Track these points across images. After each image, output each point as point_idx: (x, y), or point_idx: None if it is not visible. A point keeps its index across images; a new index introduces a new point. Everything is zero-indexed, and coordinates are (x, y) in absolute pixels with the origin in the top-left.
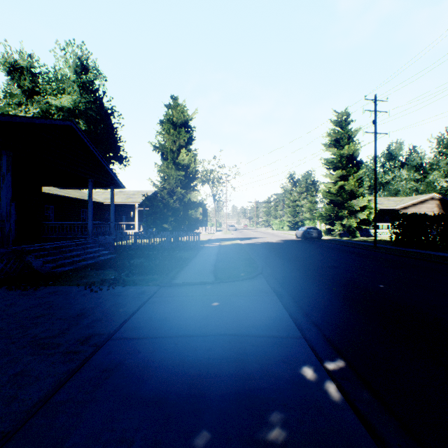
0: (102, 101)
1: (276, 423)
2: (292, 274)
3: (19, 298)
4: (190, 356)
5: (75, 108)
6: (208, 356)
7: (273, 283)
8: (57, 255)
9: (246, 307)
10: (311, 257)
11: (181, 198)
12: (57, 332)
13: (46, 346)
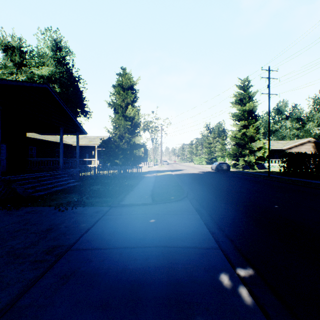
0: (72, 71)
1: None
2: (210, 197)
3: (4, 216)
4: (131, 265)
5: (52, 76)
6: (145, 265)
7: (195, 204)
8: (35, 183)
9: (175, 223)
10: (223, 184)
11: (128, 141)
12: (29, 244)
13: (19, 256)
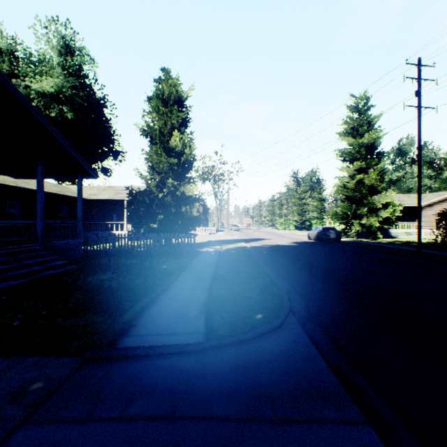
0: (93, 89)
1: None
2: (347, 312)
3: None
4: None
5: (59, 93)
6: None
7: (326, 345)
8: None
9: None
10: (349, 270)
11: (173, 192)
12: None
13: None
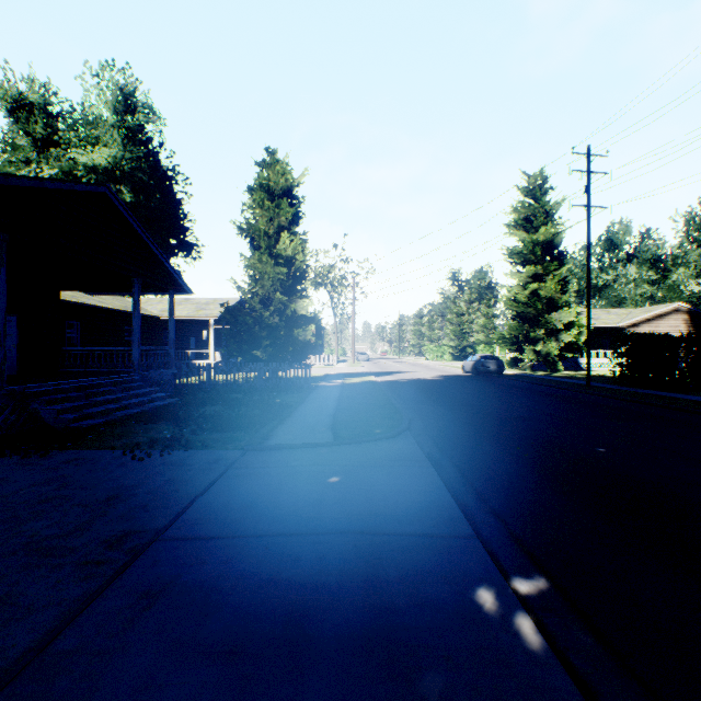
0: (158, 157)
1: (433, 692)
2: (458, 430)
3: (15, 470)
4: (289, 570)
5: (116, 167)
6: (318, 570)
7: (427, 444)
8: (81, 400)
9: (383, 485)
10: (488, 402)
11: (282, 309)
12: (72, 528)
13: (51, 552)
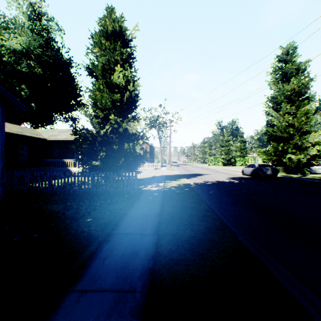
0: (61, 52)
1: None
2: None
3: None
4: None
5: (28, 50)
6: None
7: None
8: None
9: None
10: None
11: (117, 129)
12: None
13: None
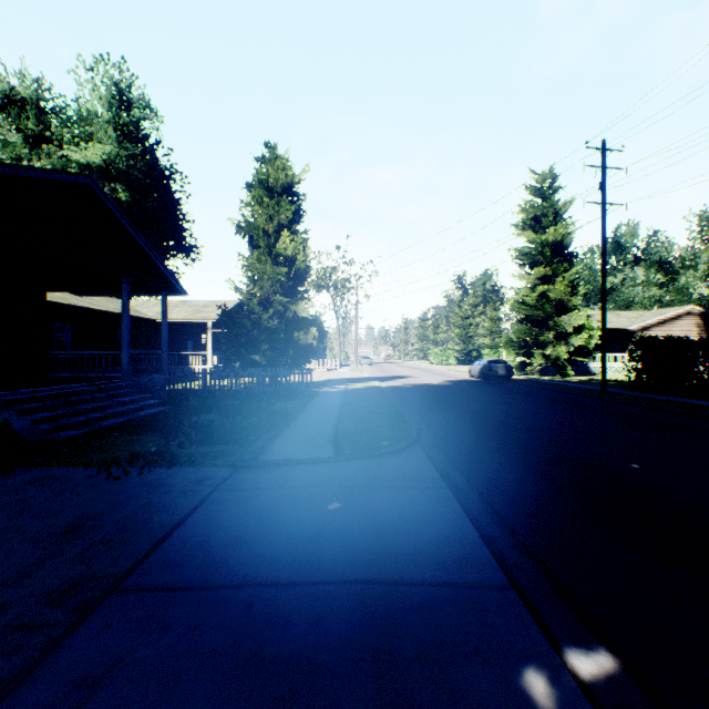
0: (155, 155)
1: None
2: (472, 442)
3: None
4: (276, 641)
5: (111, 165)
6: (314, 642)
7: (439, 460)
8: (60, 409)
9: (392, 513)
10: (500, 410)
11: (282, 312)
12: (13, 574)
13: None
